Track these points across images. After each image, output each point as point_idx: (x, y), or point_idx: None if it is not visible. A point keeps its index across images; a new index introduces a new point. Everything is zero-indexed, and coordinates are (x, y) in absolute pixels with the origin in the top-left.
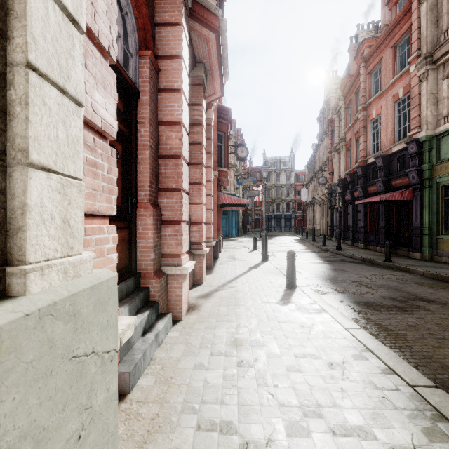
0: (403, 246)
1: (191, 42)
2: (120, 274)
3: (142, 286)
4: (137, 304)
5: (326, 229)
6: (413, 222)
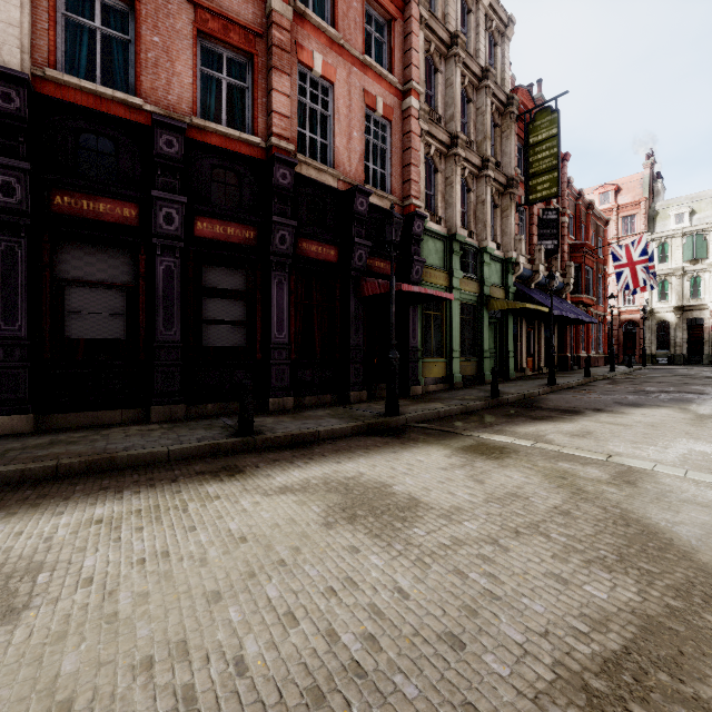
0: (369, 383)
1: None
2: None
3: None
4: None
5: None
6: (411, 339)
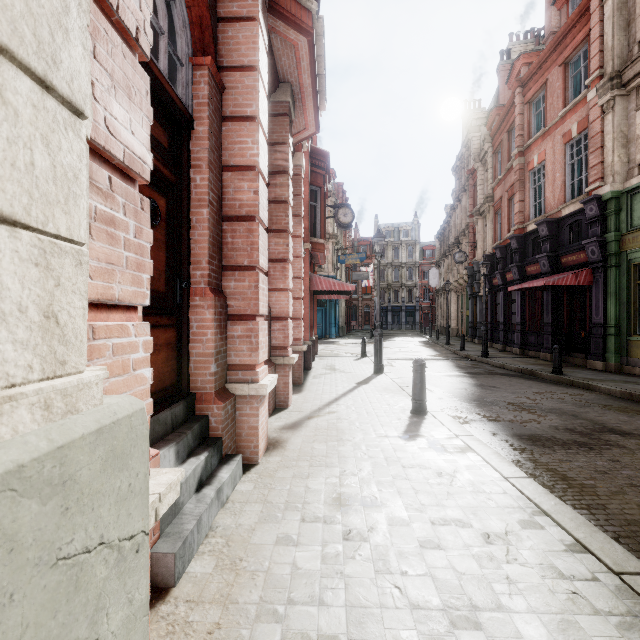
0: (577, 351)
1: (272, 51)
2: (163, 396)
3: (197, 414)
4: (190, 443)
5: (465, 326)
6: (593, 316)
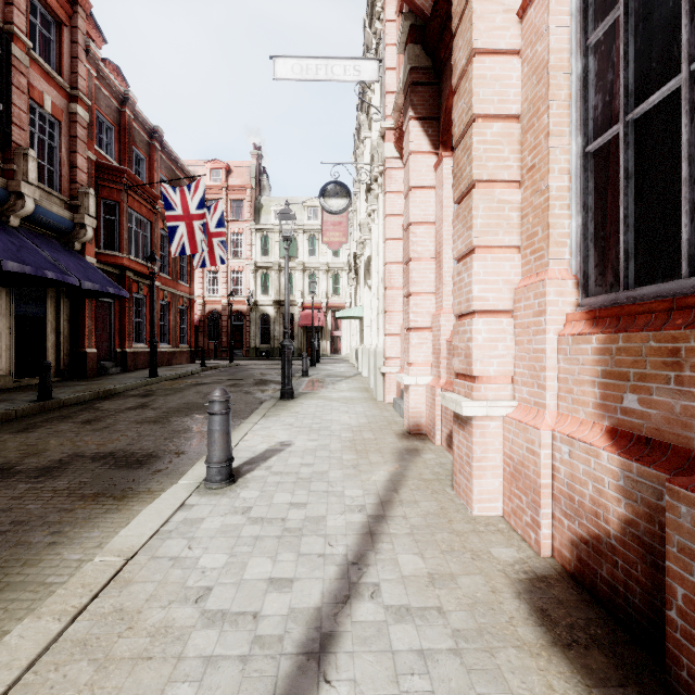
0: None
1: None
2: None
3: None
4: None
5: None
6: None
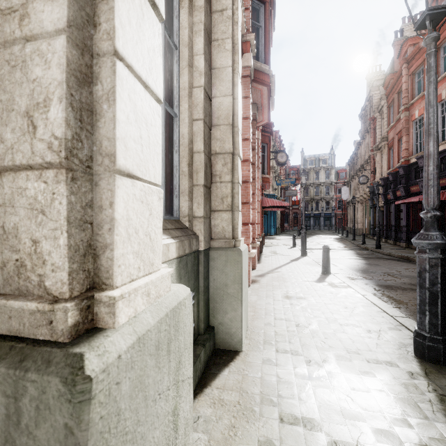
0: None
1: None
2: None
3: None
4: None
5: (368, 228)
6: None
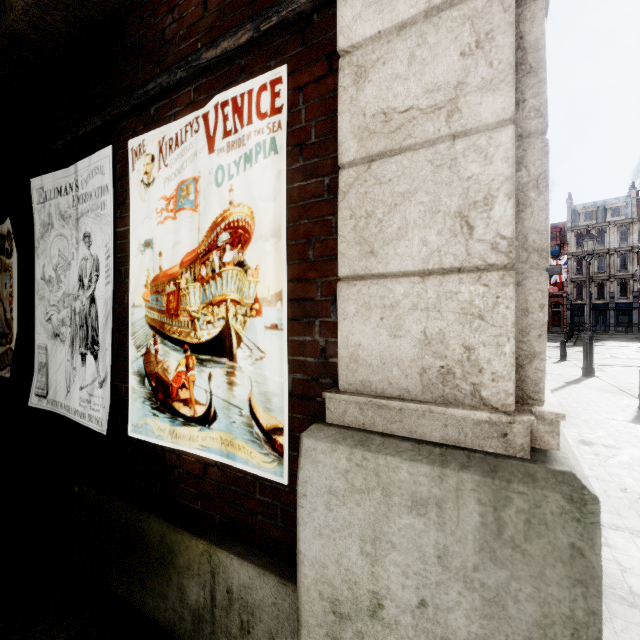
0: None
1: None
2: None
3: None
4: None
5: None
6: None
